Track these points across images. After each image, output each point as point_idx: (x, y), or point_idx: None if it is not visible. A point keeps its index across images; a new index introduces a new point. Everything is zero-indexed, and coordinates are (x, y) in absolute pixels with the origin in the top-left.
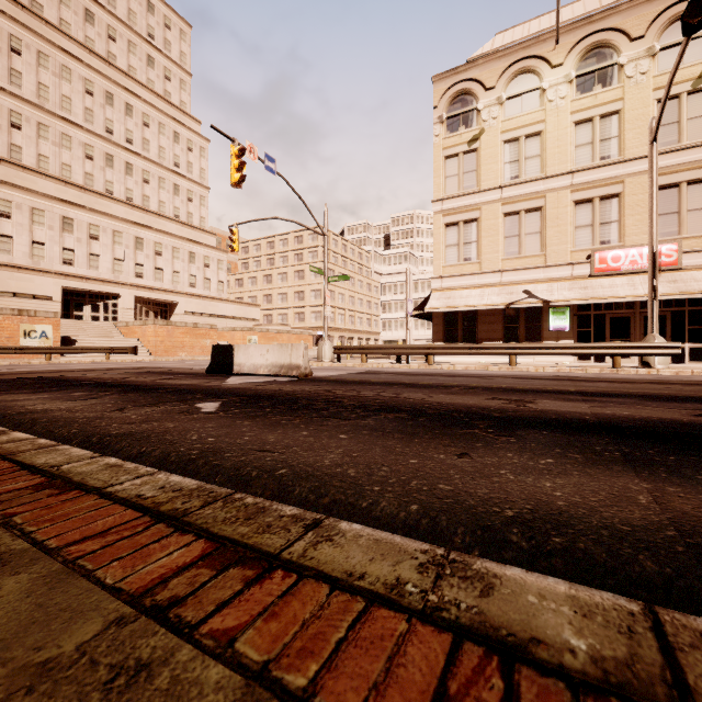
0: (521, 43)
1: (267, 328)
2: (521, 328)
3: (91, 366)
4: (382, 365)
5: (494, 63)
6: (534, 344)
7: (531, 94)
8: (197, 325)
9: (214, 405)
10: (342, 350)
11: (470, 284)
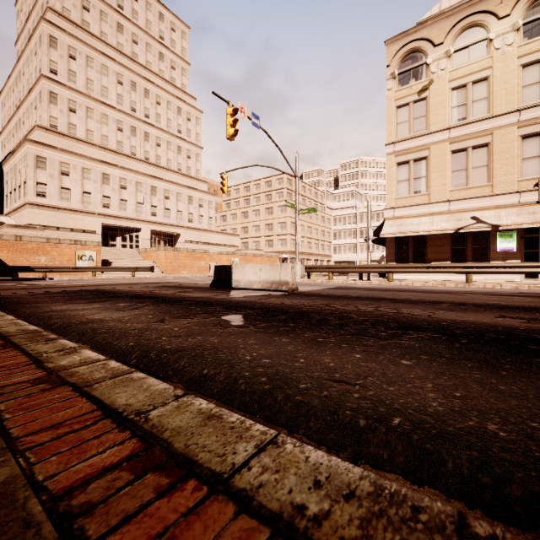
0: (468, 1)
1: (245, 252)
2: (468, 250)
3: (123, 281)
4: (346, 282)
5: (442, 22)
6: (491, 264)
7: (478, 45)
8: (195, 250)
9: (238, 318)
10: (312, 269)
11: (419, 213)
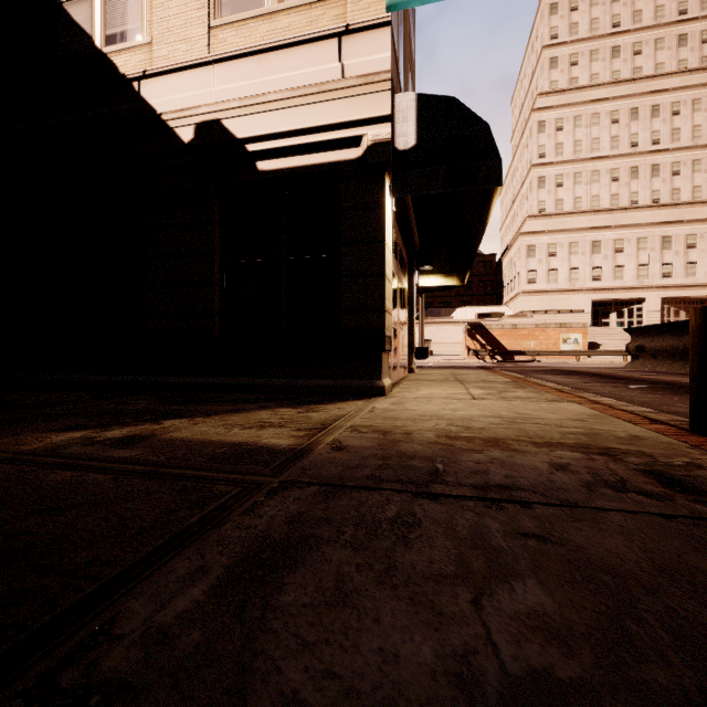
0: None
1: None
2: None
3: (604, 366)
4: None
5: None
6: None
7: None
8: None
9: (640, 386)
10: None
11: None
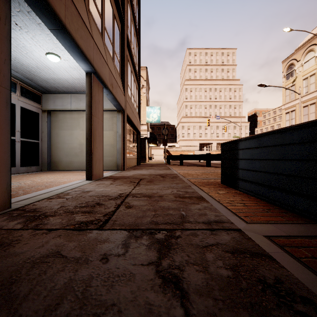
0: (307, 41)
1: None
2: None
3: None
4: None
5: (299, 51)
6: None
7: (311, 59)
8: None
9: None
10: None
11: None
